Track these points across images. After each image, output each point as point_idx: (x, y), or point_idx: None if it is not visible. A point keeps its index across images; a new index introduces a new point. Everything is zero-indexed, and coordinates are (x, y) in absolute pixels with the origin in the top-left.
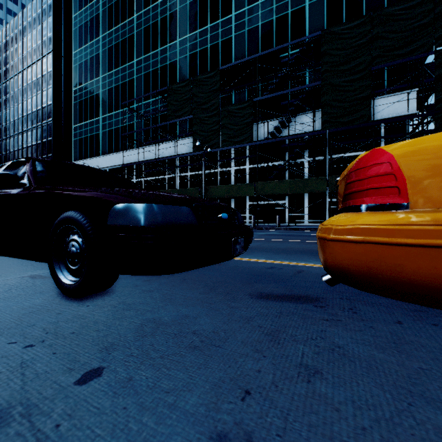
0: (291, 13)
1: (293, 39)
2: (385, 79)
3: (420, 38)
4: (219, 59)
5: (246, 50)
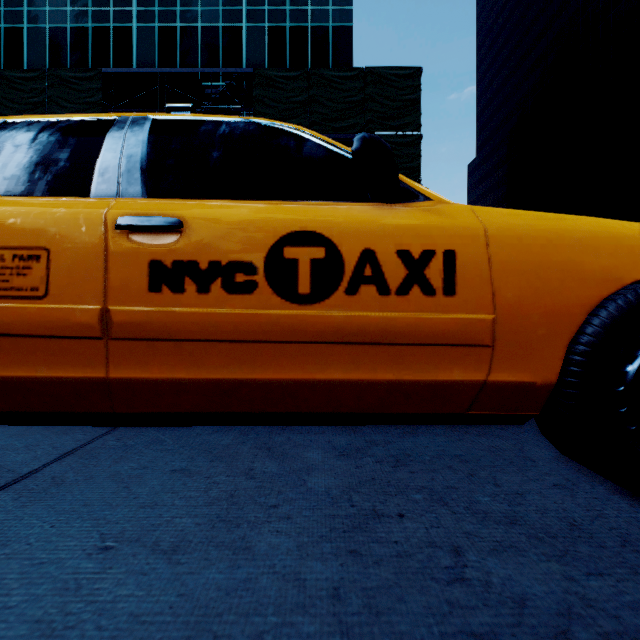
0: (224, 29)
1: (226, 66)
2: None
3: (353, 116)
4: (110, 55)
5: (156, 56)
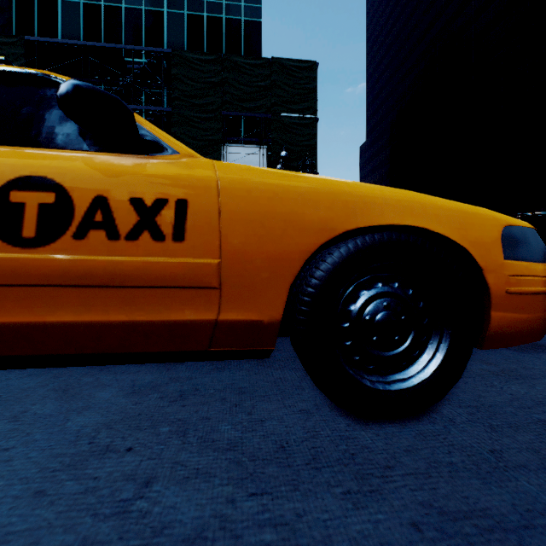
0: (146, 12)
1: (148, 45)
2: (243, 129)
3: (261, 98)
4: (35, 25)
5: (81, 29)
